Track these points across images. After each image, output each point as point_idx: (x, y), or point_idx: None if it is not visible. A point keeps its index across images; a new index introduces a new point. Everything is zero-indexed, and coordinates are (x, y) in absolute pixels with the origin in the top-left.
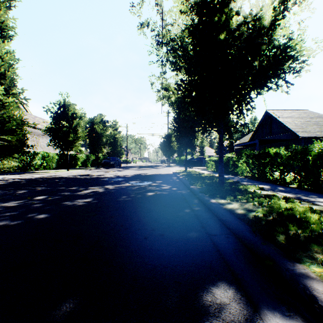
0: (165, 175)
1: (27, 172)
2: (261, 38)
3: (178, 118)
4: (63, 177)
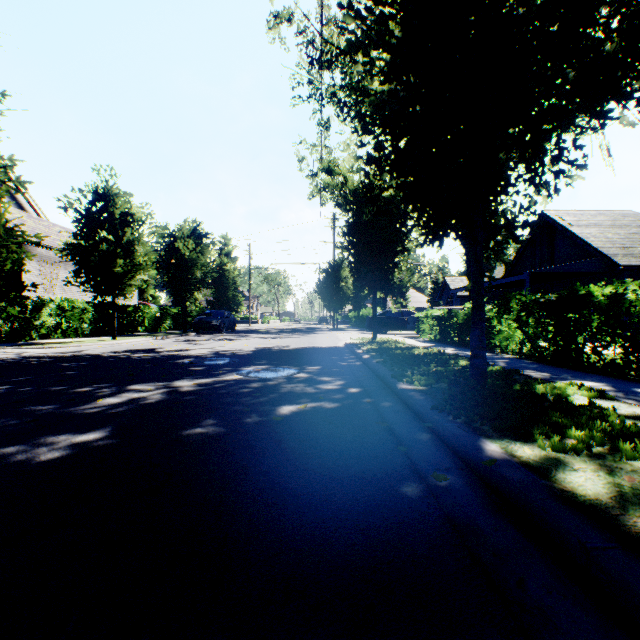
0: (328, 351)
1: (16, 344)
2: None
3: (357, 224)
4: (91, 355)
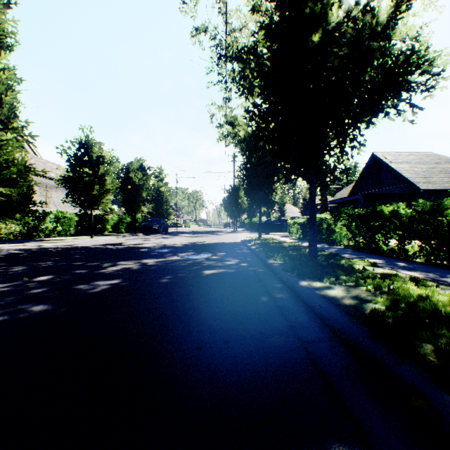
0: (230, 245)
1: (32, 240)
2: (374, 39)
3: (248, 163)
4: (84, 247)
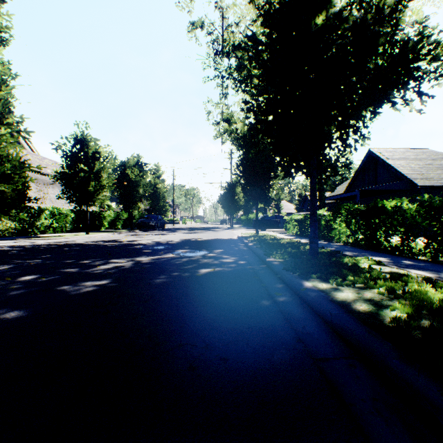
0: (227, 241)
1: (27, 237)
2: (381, 22)
3: (245, 159)
4: (78, 244)
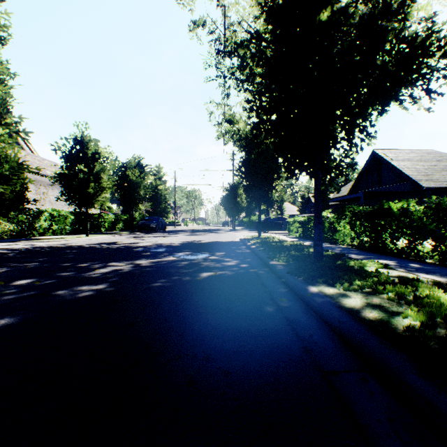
0: (229, 244)
1: (25, 239)
2: (388, 17)
3: (248, 160)
4: (77, 246)
